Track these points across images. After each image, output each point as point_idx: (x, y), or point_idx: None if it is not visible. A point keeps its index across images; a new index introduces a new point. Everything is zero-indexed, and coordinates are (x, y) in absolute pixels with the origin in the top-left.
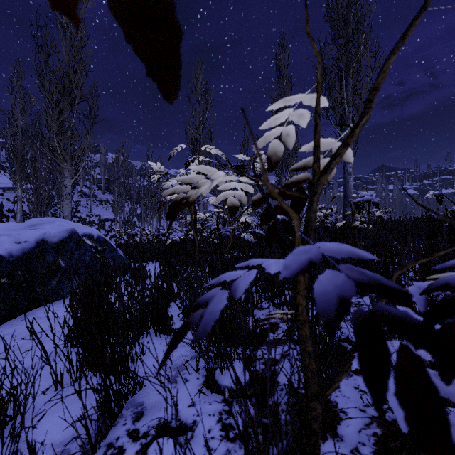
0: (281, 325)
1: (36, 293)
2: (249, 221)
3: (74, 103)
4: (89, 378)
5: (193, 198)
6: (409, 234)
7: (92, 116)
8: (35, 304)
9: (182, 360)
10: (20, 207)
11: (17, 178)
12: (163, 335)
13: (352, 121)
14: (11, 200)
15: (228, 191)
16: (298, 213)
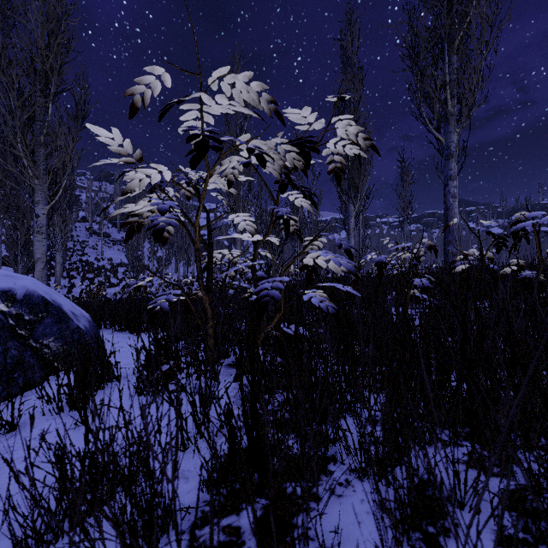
0: None
1: None
2: (323, 264)
3: (50, 94)
4: None
5: None
6: None
7: (80, 115)
8: None
9: None
10: None
11: None
12: None
13: (456, 119)
14: None
15: None
16: None
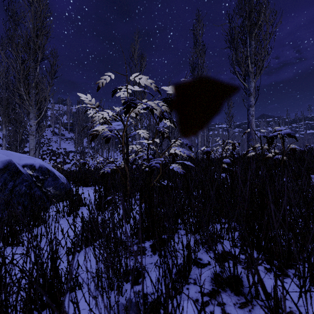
0: None
1: None
2: (178, 153)
3: (37, 61)
4: None
5: None
6: None
7: (53, 72)
8: None
9: None
10: (4, 142)
11: (2, 121)
12: None
13: (253, 74)
14: (1, 138)
15: None
16: None
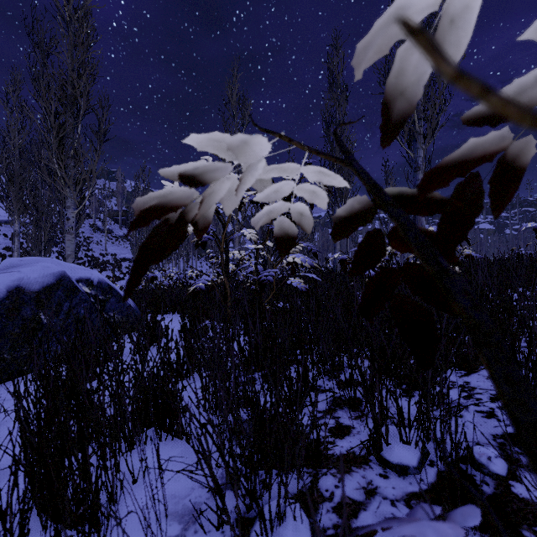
0: (354, 423)
1: (4, 361)
2: (299, 262)
3: (78, 115)
4: (33, 535)
5: (198, 214)
6: (536, 281)
7: (102, 131)
8: (2, 378)
9: (196, 497)
10: (17, 244)
11: (14, 209)
12: (172, 440)
13: (423, 137)
14: (8, 236)
15: (276, 204)
16: (453, 247)
